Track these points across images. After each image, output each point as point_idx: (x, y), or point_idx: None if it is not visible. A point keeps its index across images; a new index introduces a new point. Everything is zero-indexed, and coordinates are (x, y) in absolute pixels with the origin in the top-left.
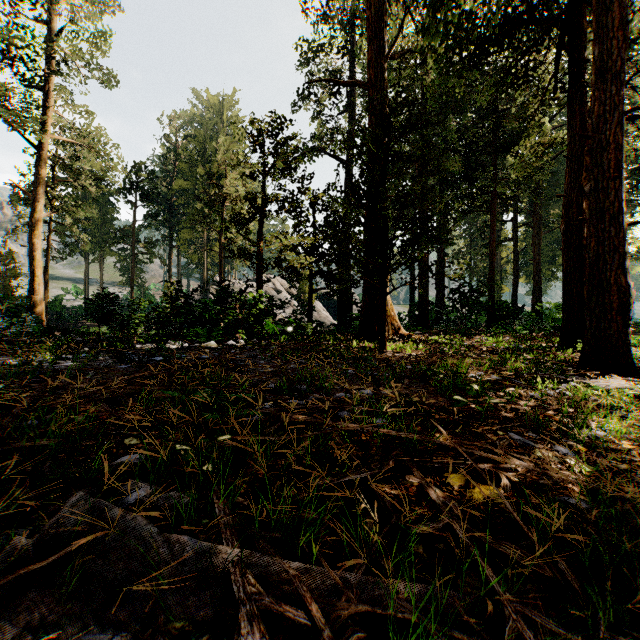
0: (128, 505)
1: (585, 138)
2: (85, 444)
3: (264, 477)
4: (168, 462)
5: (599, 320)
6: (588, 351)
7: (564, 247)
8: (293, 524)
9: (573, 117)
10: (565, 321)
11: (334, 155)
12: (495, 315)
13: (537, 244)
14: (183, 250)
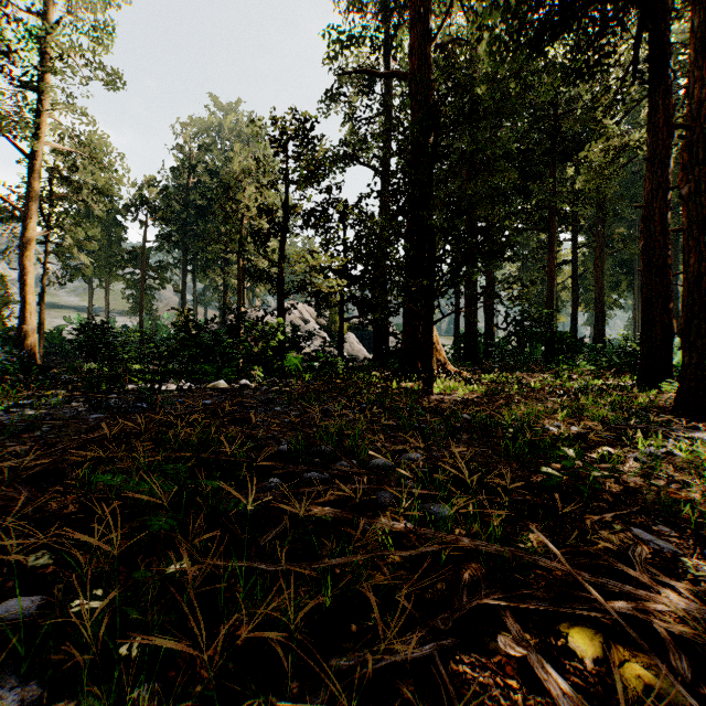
0: None
1: (669, 137)
2: None
3: (246, 644)
4: (64, 627)
5: (700, 355)
6: (686, 394)
7: (643, 267)
8: None
9: (655, 112)
10: (645, 356)
11: (369, 165)
12: (554, 348)
13: (600, 267)
14: (199, 275)
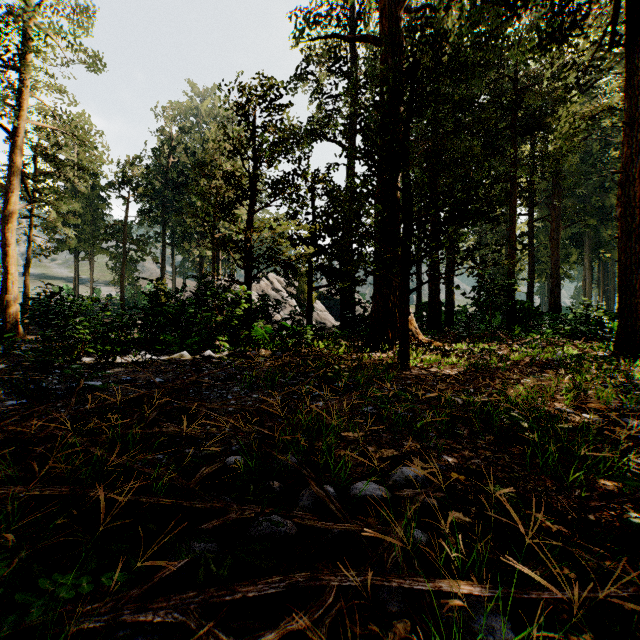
0: None
1: None
2: None
3: None
4: None
5: None
6: None
7: (620, 234)
8: None
9: (633, 74)
10: (622, 325)
11: (336, 141)
12: (515, 316)
13: (556, 239)
14: (176, 247)
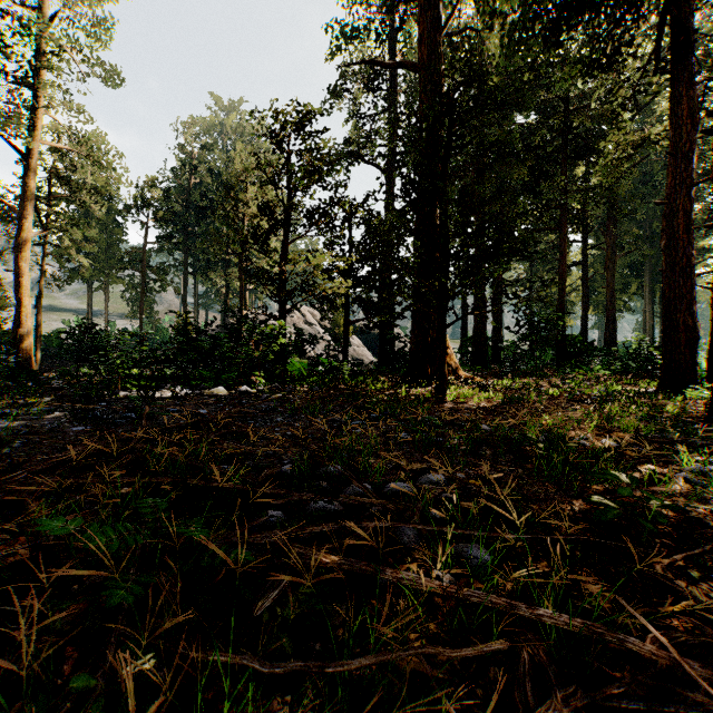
0: None
1: (693, 129)
2: None
3: None
4: None
5: None
6: None
7: (665, 267)
8: None
9: (677, 103)
10: (667, 360)
11: (374, 164)
12: (565, 352)
13: (611, 269)
14: (200, 277)
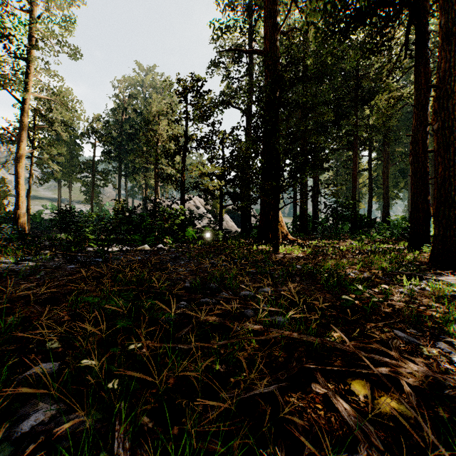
0: (21, 434)
1: (428, 91)
2: (7, 349)
3: (173, 387)
4: (76, 376)
5: (445, 229)
6: (436, 253)
7: (412, 174)
8: (199, 454)
9: (419, 76)
10: (413, 229)
11: (238, 108)
12: (356, 225)
13: (386, 173)
14: (129, 177)
